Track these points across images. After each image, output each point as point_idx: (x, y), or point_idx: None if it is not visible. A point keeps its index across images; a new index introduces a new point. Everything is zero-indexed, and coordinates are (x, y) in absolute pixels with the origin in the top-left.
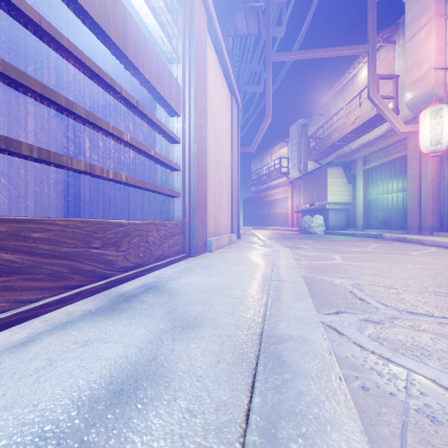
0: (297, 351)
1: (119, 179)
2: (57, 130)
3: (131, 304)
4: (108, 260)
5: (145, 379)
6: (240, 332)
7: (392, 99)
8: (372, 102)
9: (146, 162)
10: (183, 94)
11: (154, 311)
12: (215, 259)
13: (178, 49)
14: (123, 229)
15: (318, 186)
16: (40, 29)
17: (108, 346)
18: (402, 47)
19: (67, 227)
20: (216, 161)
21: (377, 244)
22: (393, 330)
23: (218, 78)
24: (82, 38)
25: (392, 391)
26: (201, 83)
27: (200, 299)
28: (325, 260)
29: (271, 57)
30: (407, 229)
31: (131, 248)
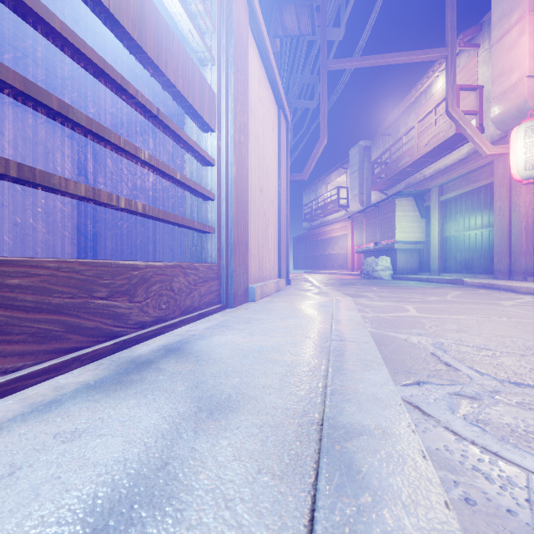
0: (376, 452)
1: (133, 209)
2: (68, 154)
3: (144, 374)
4: (119, 313)
5: (146, 504)
6: (291, 419)
7: (475, 114)
8: (450, 118)
9: (176, 191)
10: (219, 105)
11: (173, 384)
12: (258, 311)
13: (213, 47)
14: (139, 273)
15: (384, 221)
16: (21, 4)
17: (101, 442)
18: (488, 51)
19: (60, 270)
20: (260, 189)
21: (458, 292)
22: (496, 408)
23: (262, 87)
24: (96, 39)
25: (510, 507)
26: (241, 91)
27: (237, 368)
28: (395, 312)
29: (327, 64)
30: (494, 273)
31: (150, 297)
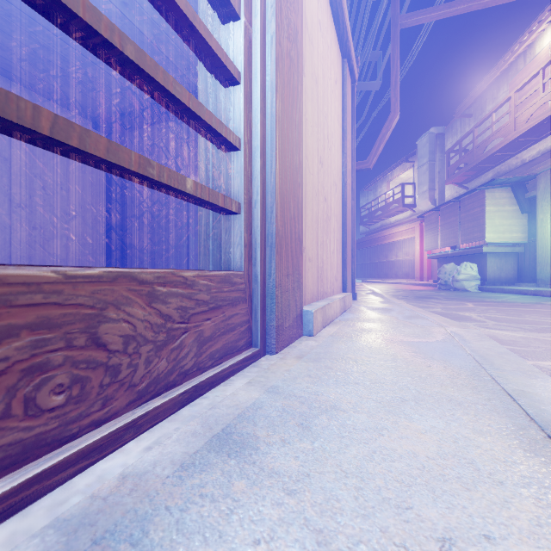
0: None
1: None
2: None
3: None
4: None
5: None
6: None
7: None
8: None
9: None
10: None
11: None
12: (324, 366)
13: None
14: None
15: (469, 219)
16: None
17: None
18: None
19: None
20: (320, 159)
21: None
22: None
23: (322, 7)
24: None
25: None
26: None
27: None
28: None
29: (399, 20)
30: None
31: None
